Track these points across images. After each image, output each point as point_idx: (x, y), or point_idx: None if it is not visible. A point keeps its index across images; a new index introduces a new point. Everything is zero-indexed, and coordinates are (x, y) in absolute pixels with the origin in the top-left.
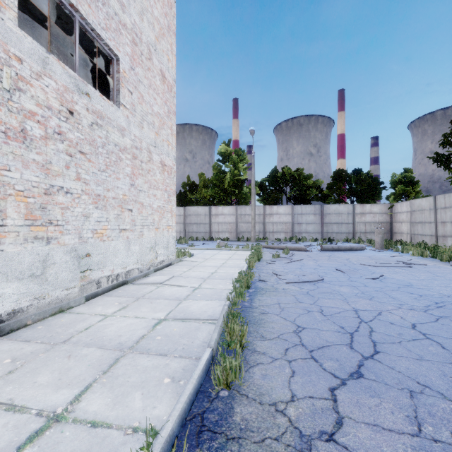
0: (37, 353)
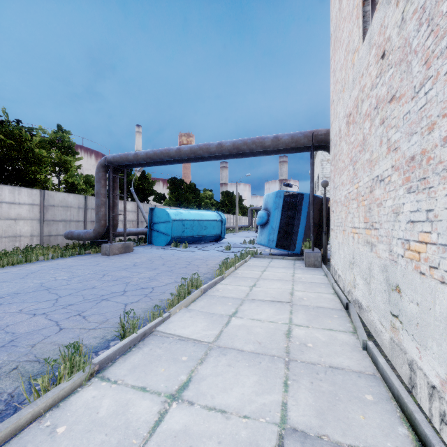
0: (296, 300)
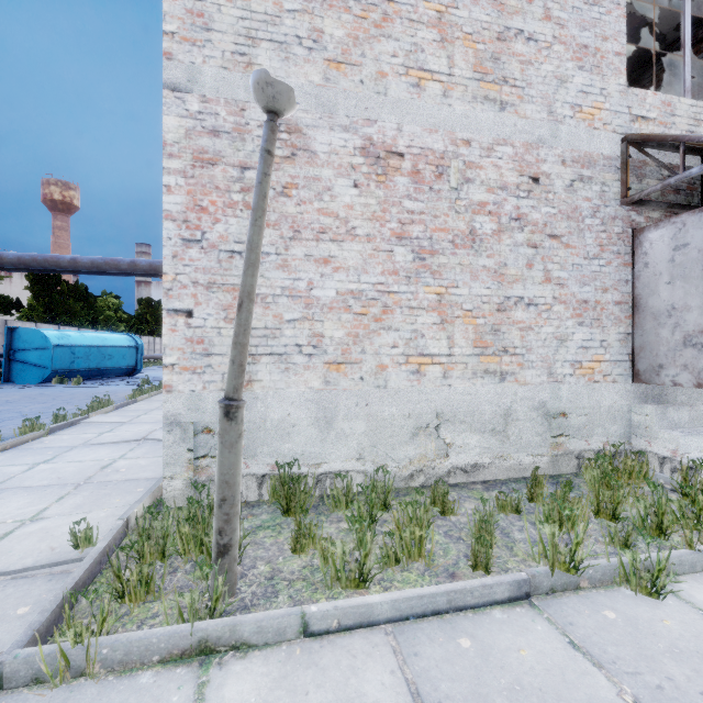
0: None
